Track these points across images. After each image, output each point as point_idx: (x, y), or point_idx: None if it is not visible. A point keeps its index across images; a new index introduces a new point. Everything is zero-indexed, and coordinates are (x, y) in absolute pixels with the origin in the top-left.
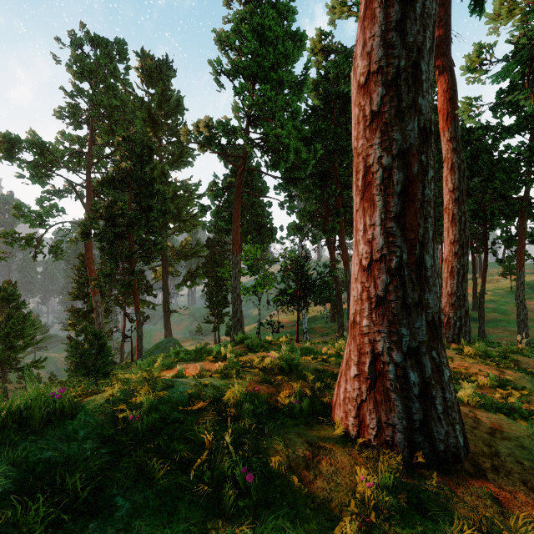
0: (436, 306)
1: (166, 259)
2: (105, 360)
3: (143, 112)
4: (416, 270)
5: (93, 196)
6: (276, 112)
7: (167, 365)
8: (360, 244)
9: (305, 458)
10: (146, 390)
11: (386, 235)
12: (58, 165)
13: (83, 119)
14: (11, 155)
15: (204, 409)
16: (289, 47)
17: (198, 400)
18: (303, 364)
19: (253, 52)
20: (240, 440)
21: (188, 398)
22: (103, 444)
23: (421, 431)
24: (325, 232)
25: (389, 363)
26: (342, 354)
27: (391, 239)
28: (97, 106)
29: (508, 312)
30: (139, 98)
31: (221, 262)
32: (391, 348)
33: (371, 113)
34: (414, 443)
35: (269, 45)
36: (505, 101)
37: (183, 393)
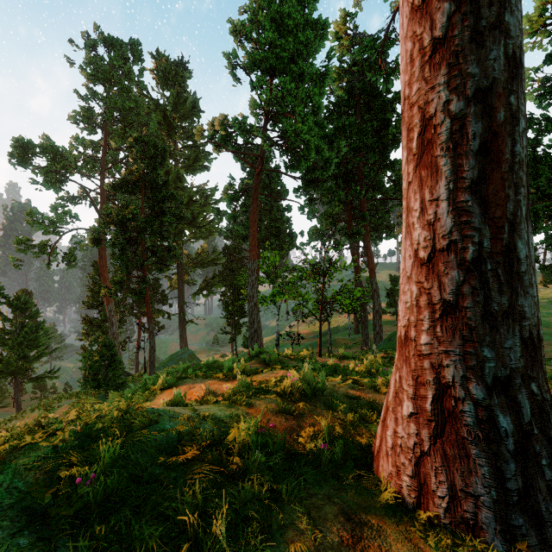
0: (534, 316)
1: (182, 267)
2: (116, 372)
3: (158, 115)
4: (505, 263)
5: (108, 202)
6: (296, 105)
7: (171, 382)
8: (414, 229)
9: (342, 545)
10: (117, 429)
11: (457, 213)
12: (72, 171)
13: (97, 123)
14: (24, 161)
15: (197, 457)
16: (311, 36)
17: (189, 443)
18: (330, 387)
19: (271, 42)
20: (245, 511)
21: (177, 440)
22: (27, 527)
23: (522, 508)
24: (349, 237)
25: (464, 399)
26: (373, 372)
27: (465, 218)
28: (110, 109)
29: (551, 324)
30: (154, 100)
31: (238, 270)
32: (467, 377)
33: (433, 41)
34: (511, 527)
35: (289, 34)
36: (550, 90)
37: (170, 432)
